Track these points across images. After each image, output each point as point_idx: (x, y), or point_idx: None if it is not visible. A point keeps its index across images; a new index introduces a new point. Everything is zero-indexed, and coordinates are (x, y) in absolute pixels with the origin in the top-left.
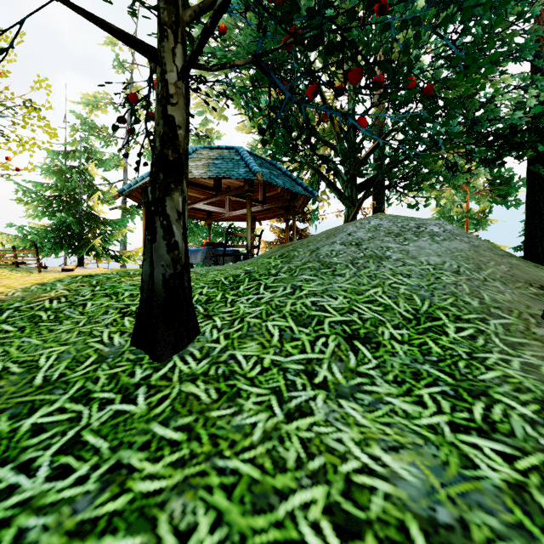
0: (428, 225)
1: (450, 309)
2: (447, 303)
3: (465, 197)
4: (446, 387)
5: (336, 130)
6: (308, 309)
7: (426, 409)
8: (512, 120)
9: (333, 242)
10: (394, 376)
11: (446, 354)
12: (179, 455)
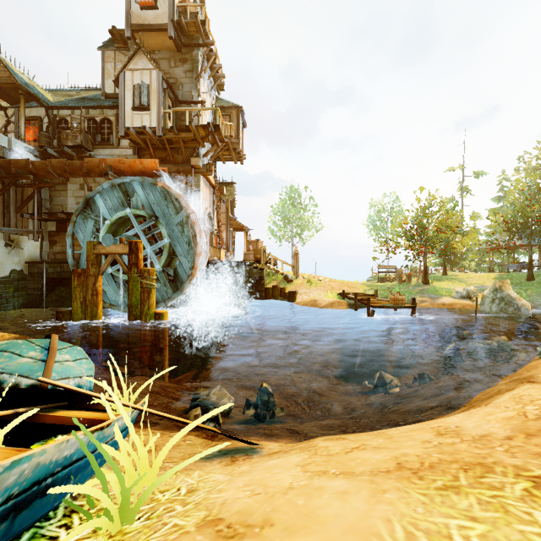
0: None
1: None
2: None
3: None
4: None
5: None
6: None
7: None
8: None
9: None
10: None
11: None
12: (536, 284)
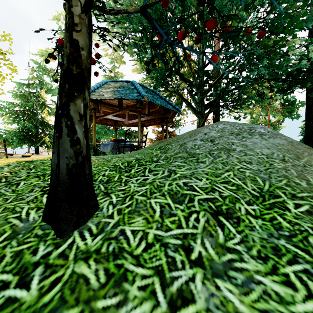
0: (256, 128)
1: (286, 189)
2: (282, 183)
3: (266, 113)
4: (307, 265)
5: (192, 71)
6: (181, 189)
7: (296, 291)
8: (300, 65)
9: (195, 139)
10: (258, 252)
11: (295, 228)
12: None
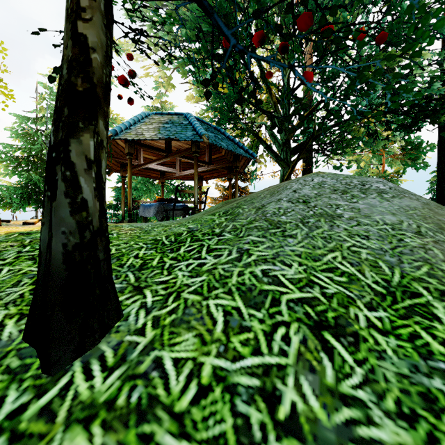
0: (371, 182)
1: (429, 281)
2: (422, 272)
3: (379, 161)
4: None
5: (273, 100)
6: (258, 282)
7: None
8: (431, 89)
9: (279, 199)
10: (396, 403)
11: None
12: None
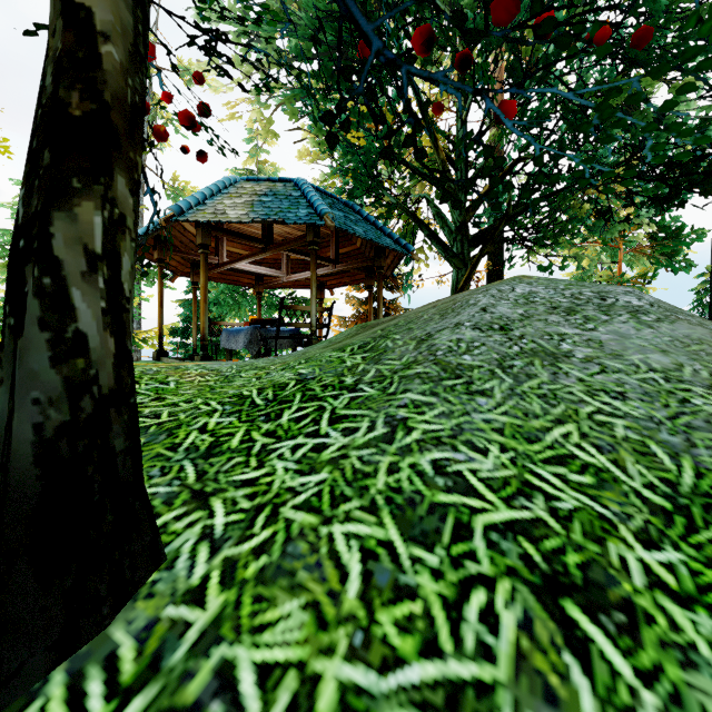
0: (616, 294)
1: None
2: None
3: (612, 257)
4: None
5: (440, 157)
6: (427, 486)
7: None
8: None
9: (458, 324)
10: None
11: None
12: None
